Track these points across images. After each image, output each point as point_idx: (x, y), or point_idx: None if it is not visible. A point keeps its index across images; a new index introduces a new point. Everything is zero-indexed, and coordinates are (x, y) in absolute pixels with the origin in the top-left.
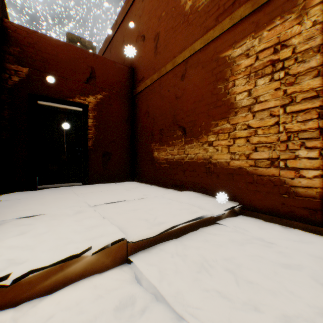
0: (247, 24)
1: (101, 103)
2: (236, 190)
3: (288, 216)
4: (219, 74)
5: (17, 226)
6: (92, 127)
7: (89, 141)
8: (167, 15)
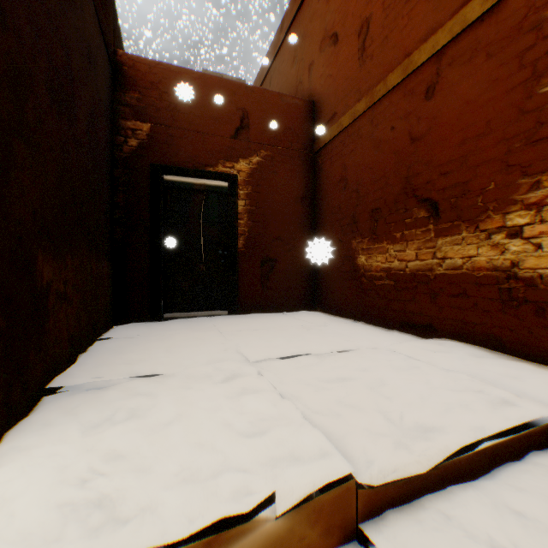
0: None
1: (258, 171)
2: None
3: None
4: (544, 60)
5: (128, 395)
6: (243, 214)
7: (238, 238)
8: None
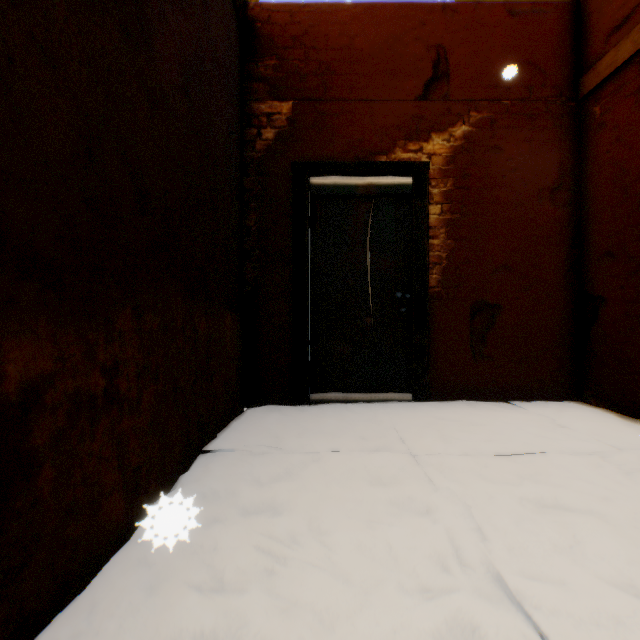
0: None
1: (465, 151)
2: None
3: None
4: None
5: None
6: (438, 228)
7: (429, 270)
8: None
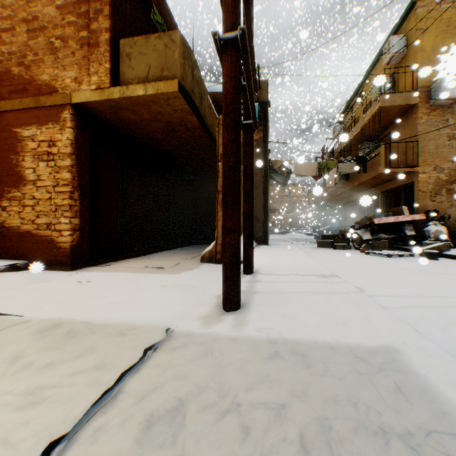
0: (34, 114)
1: None
2: (26, 250)
3: (57, 264)
4: (13, 146)
5: None
6: None
7: None
8: None
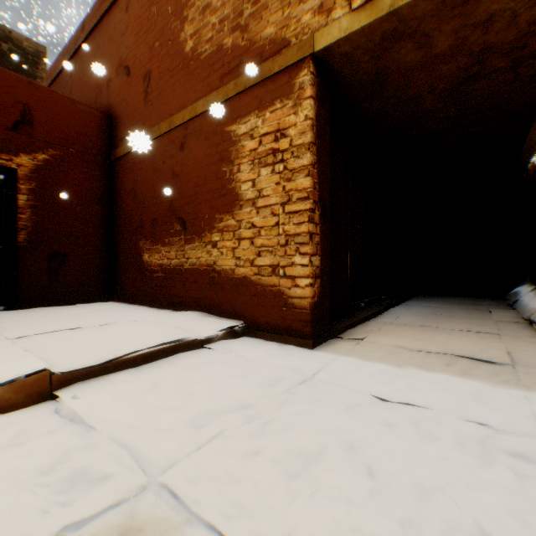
0: (251, 97)
1: (46, 169)
2: (241, 305)
3: (287, 332)
4: (224, 153)
5: None
6: (27, 209)
7: (20, 232)
8: (162, 48)
